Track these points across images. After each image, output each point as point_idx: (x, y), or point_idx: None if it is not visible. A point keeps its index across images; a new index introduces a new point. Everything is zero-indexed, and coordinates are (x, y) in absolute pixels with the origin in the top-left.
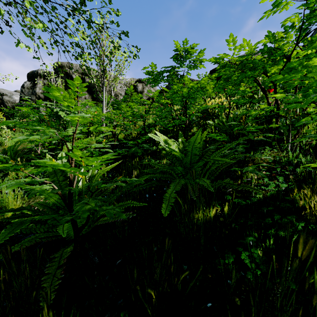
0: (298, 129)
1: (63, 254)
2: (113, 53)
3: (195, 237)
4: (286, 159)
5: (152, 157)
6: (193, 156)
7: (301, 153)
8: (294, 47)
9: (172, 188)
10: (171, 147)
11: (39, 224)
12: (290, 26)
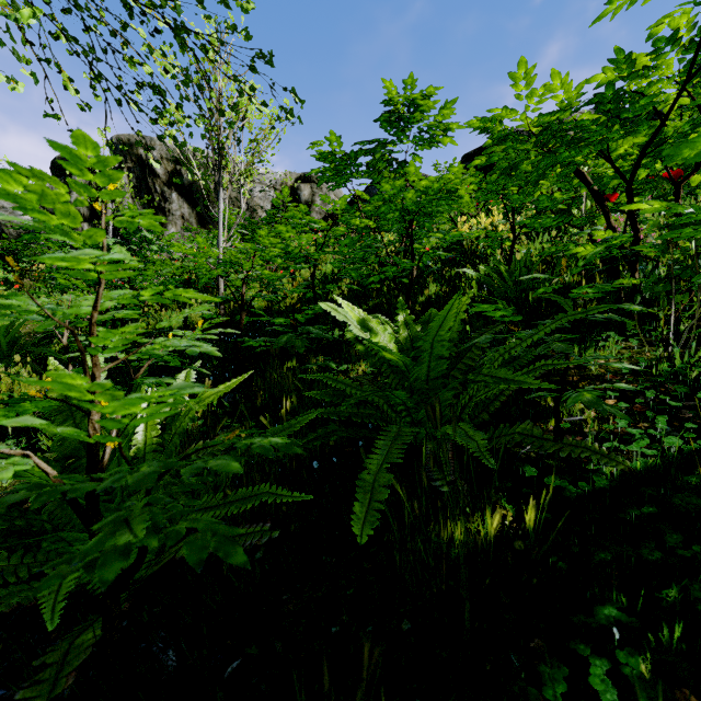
0: (686, 290)
1: (69, 654)
2: (242, 111)
3: (445, 591)
4: (666, 367)
5: (331, 356)
6: (435, 363)
7: (698, 349)
8: (682, 89)
9: (382, 454)
10: (378, 337)
11: (20, 550)
12: (670, 37)
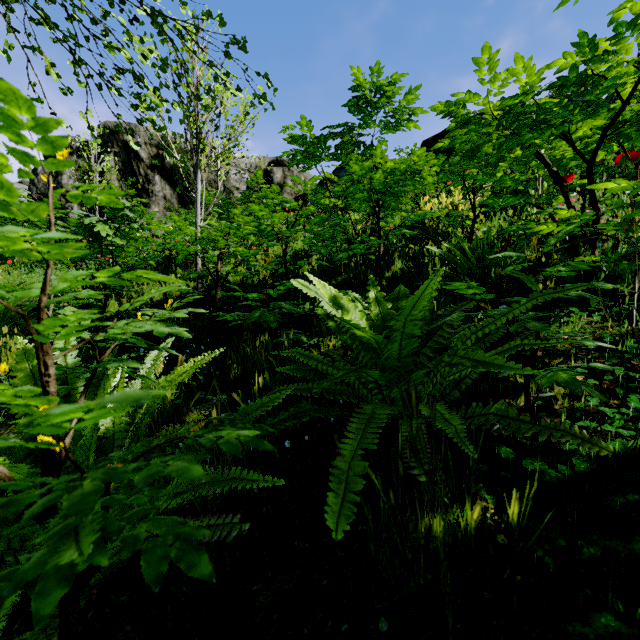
0: None
1: None
2: (219, 98)
3: (423, 585)
4: (632, 343)
5: (302, 329)
6: (407, 341)
7: None
8: None
9: (356, 439)
10: (350, 315)
11: None
12: (630, 22)
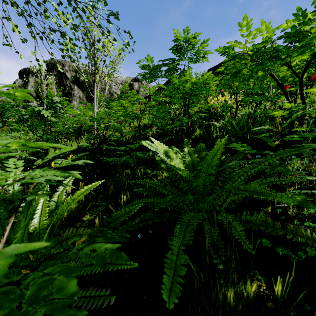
0: None
1: None
2: (105, 46)
3: None
4: None
5: (148, 165)
6: (207, 176)
7: None
8: None
9: (180, 239)
10: (174, 161)
11: None
12: None
